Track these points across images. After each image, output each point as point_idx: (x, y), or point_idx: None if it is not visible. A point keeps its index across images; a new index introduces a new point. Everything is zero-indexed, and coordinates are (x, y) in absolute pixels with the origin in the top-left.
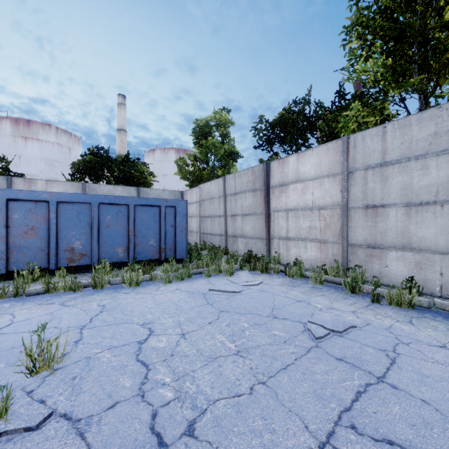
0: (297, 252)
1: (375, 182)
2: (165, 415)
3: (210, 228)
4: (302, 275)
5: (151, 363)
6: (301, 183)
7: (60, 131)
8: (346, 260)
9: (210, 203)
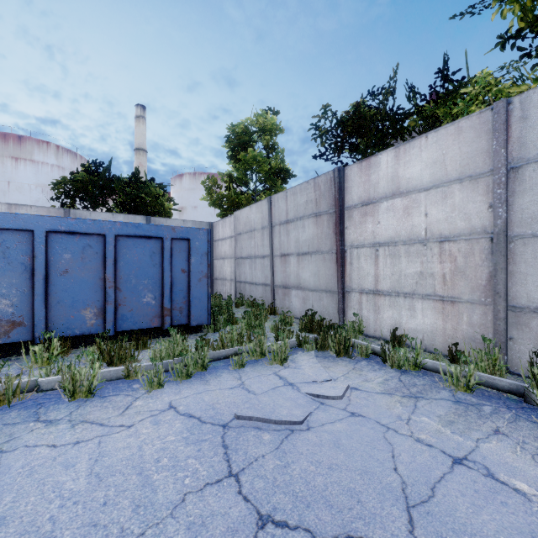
0: (394, 317)
1: None
2: None
3: (250, 274)
4: (417, 365)
5: None
6: (403, 197)
7: (62, 150)
8: (505, 337)
9: (249, 238)
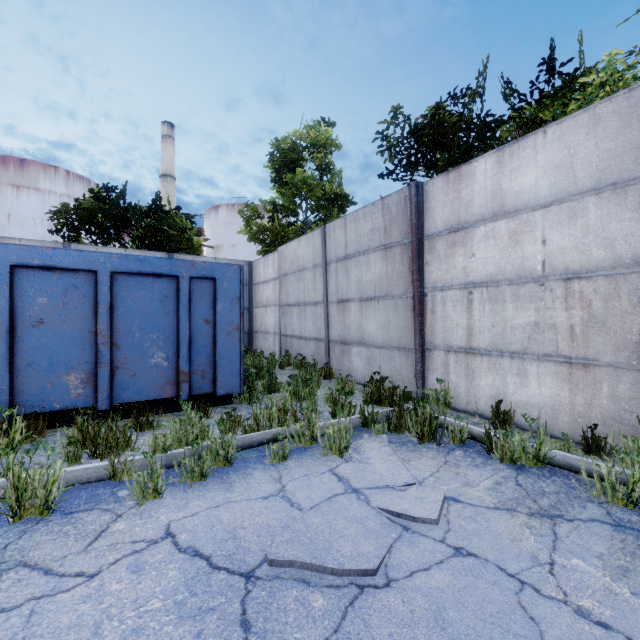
0: (496, 385)
1: None
2: None
3: (298, 326)
4: (540, 459)
5: None
6: (509, 219)
7: (73, 177)
8: None
9: (297, 280)
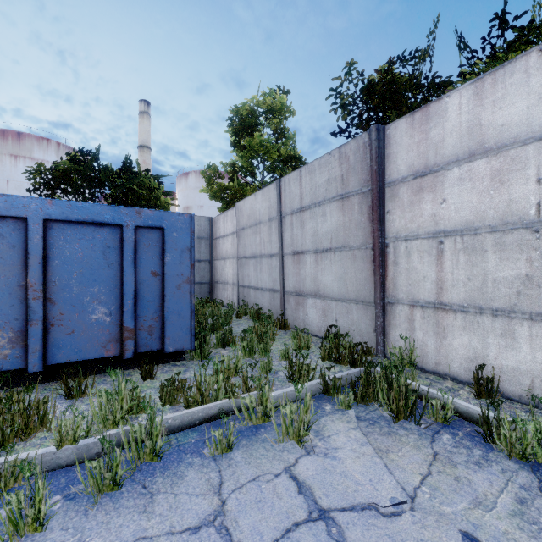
0: (473, 346)
1: None
2: None
3: (254, 277)
4: None
5: None
6: (490, 157)
7: (63, 148)
8: None
9: (253, 233)
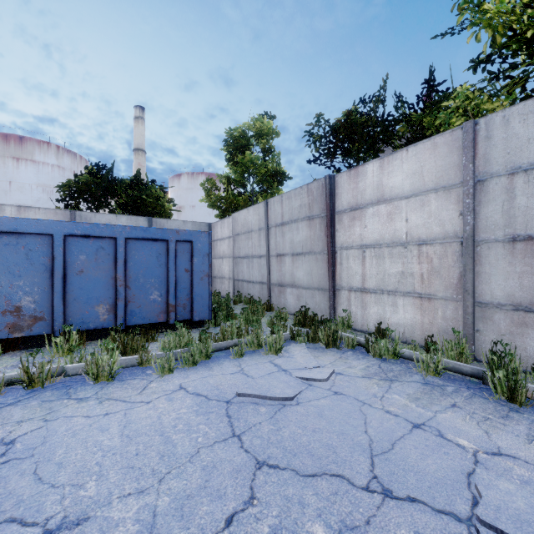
0: (379, 312)
1: (532, 194)
2: None
3: (247, 273)
4: (396, 354)
5: None
6: (387, 204)
7: (62, 151)
8: (472, 330)
9: (246, 239)
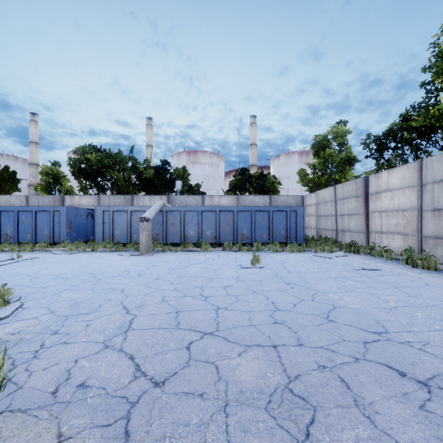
0: (387, 242)
1: (439, 192)
2: (291, 271)
3: (325, 224)
4: (382, 255)
5: (286, 266)
6: (390, 192)
7: (212, 154)
8: (420, 247)
9: (324, 206)
